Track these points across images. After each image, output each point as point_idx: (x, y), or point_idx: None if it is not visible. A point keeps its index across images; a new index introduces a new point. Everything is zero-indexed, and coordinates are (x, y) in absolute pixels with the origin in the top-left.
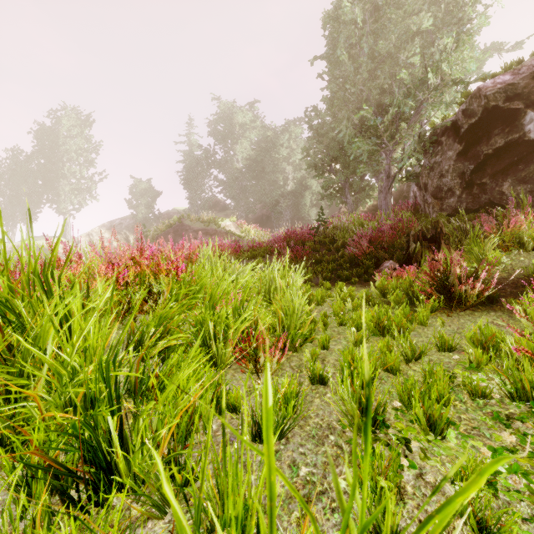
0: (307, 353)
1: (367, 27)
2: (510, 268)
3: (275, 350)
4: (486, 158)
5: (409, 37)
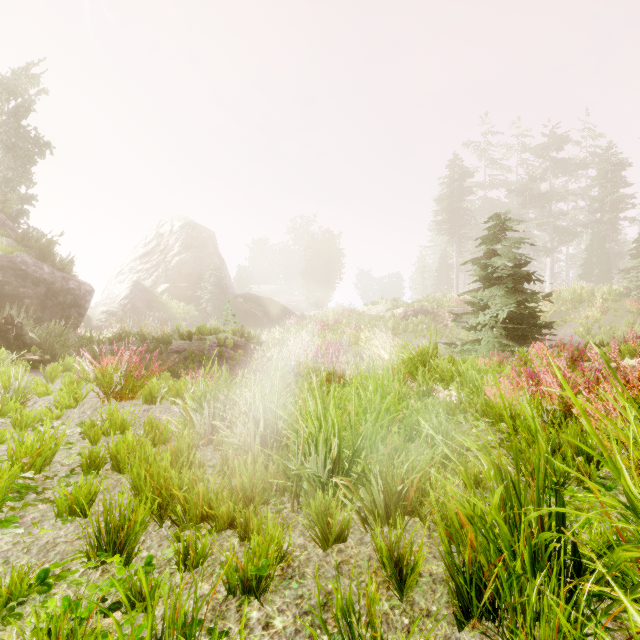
0: None
1: None
2: None
3: None
4: None
5: None
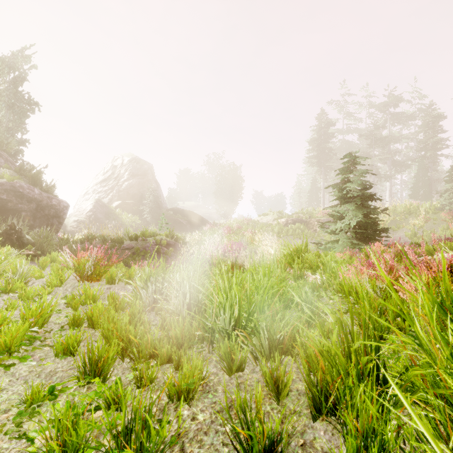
0: None
1: None
2: None
3: None
4: None
5: None
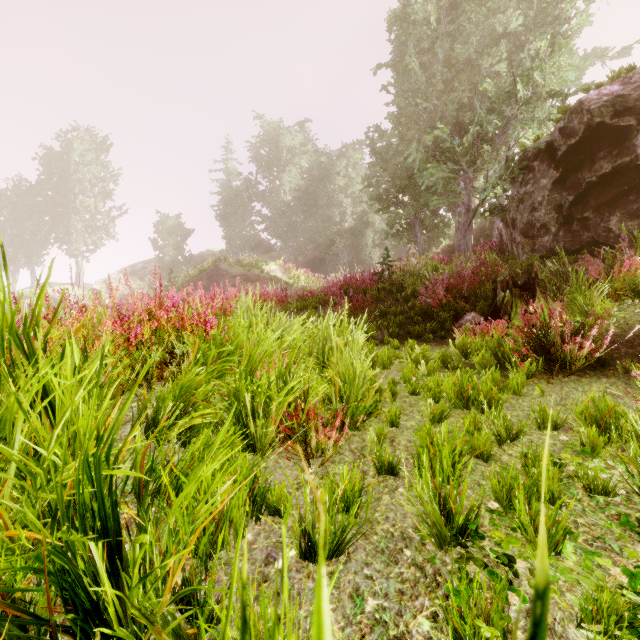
0: (372, 432)
1: (442, 28)
2: (623, 322)
3: (331, 429)
4: (589, 187)
5: (493, 40)
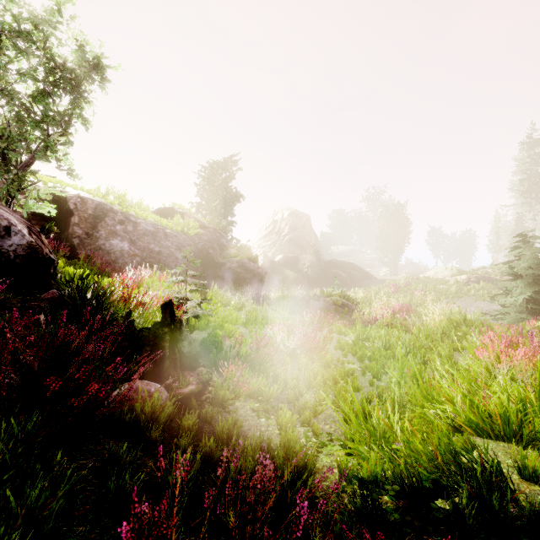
0: None
1: None
2: None
3: None
4: None
5: None
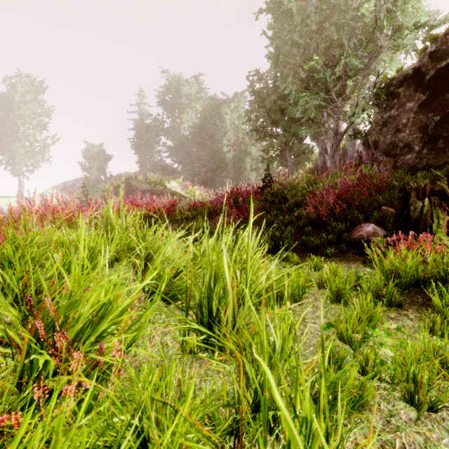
0: None
1: None
2: None
3: None
4: None
5: None
